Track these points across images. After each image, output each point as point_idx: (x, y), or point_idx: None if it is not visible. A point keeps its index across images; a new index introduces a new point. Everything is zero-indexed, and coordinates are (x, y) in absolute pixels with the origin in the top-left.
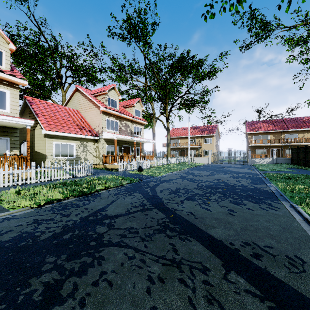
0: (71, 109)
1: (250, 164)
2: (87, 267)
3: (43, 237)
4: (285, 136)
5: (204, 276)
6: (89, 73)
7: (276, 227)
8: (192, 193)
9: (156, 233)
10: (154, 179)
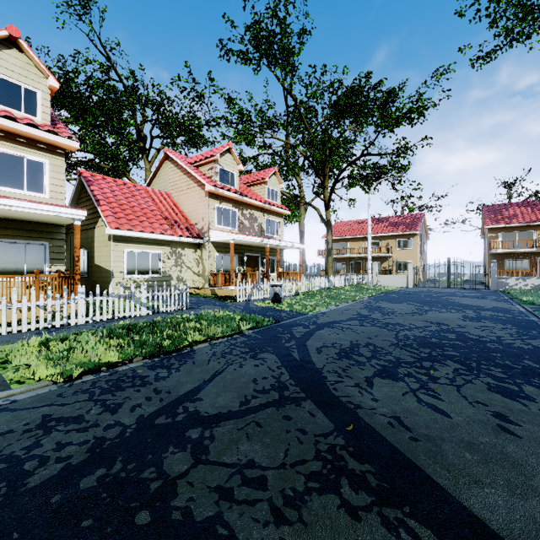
0: (157, 191)
1: (496, 290)
2: None
3: (37, 477)
4: None
5: None
6: (190, 129)
7: None
8: (389, 359)
9: (314, 492)
10: (303, 320)
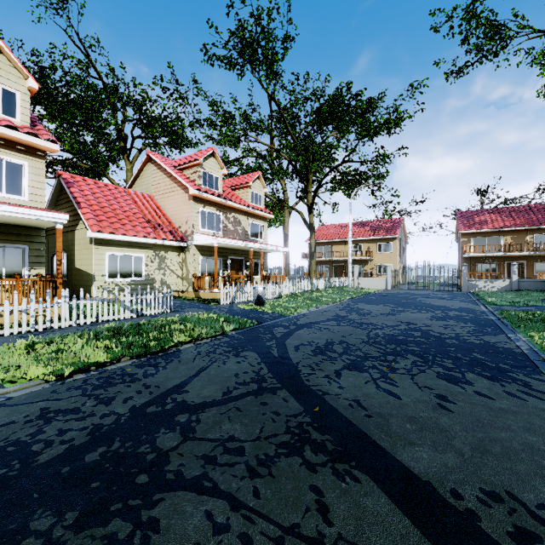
0: (140, 194)
1: (467, 292)
2: None
3: (45, 455)
4: (534, 238)
5: None
6: (173, 131)
7: None
8: (358, 354)
9: (282, 456)
10: (284, 321)
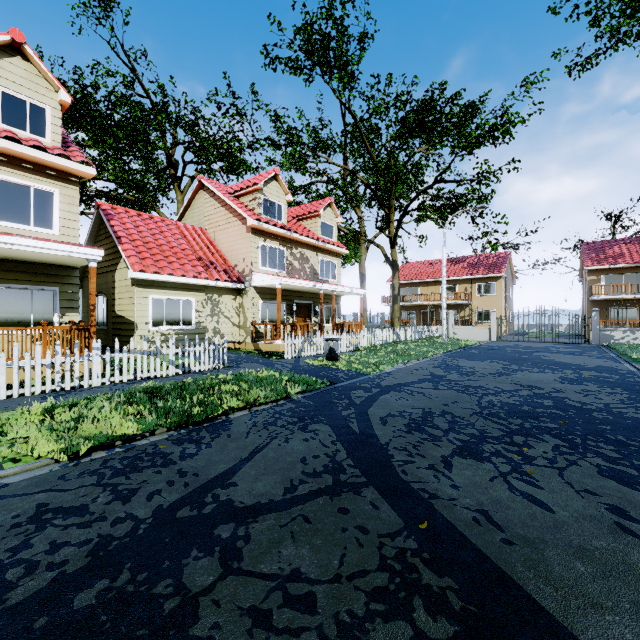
0: (190, 227)
1: (598, 345)
2: None
3: (20, 591)
4: None
5: None
6: (229, 153)
7: None
8: (471, 433)
9: (378, 618)
10: (364, 381)
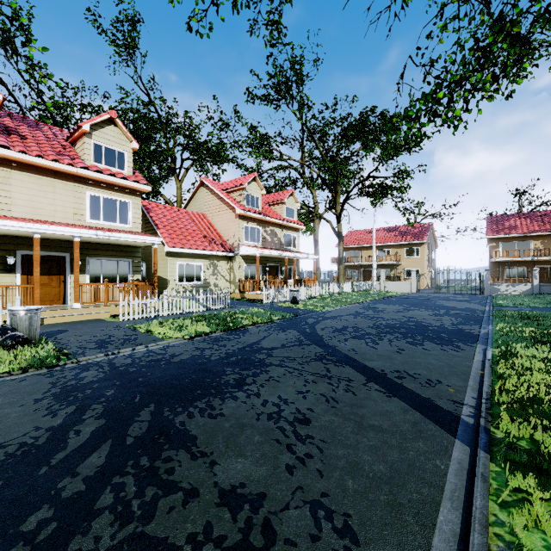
0: (196, 213)
1: (488, 295)
2: (259, 374)
3: (213, 358)
4: None
5: (348, 383)
6: (216, 153)
7: (440, 364)
8: (362, 333)
9: (313, 361)
10: (314, 315)
